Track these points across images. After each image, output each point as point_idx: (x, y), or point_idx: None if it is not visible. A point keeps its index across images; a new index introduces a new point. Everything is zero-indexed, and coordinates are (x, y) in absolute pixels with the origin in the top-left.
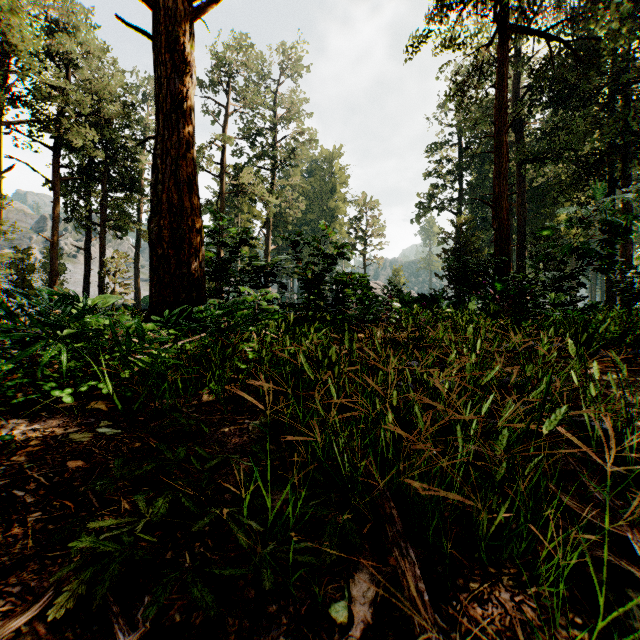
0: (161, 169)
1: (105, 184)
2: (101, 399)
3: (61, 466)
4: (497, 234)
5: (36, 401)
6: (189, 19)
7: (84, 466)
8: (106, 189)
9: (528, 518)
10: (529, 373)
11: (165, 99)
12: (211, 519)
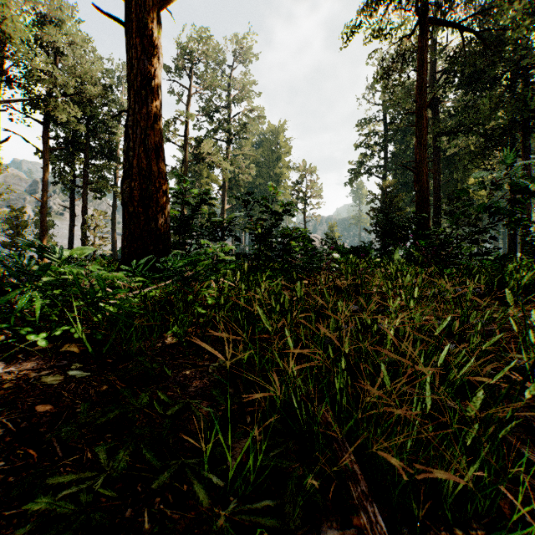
0: (132, 138)
1: (87, 153)
2: (74, 342)
3: (30, 410)
4: (418, 195)
5: (15, 343)
6: (156, 8)
7: (52, 410)
8: (88, 157)
9: (491, 474)
10: (471, 321)
11: (135, 77)
12: (171, 473)
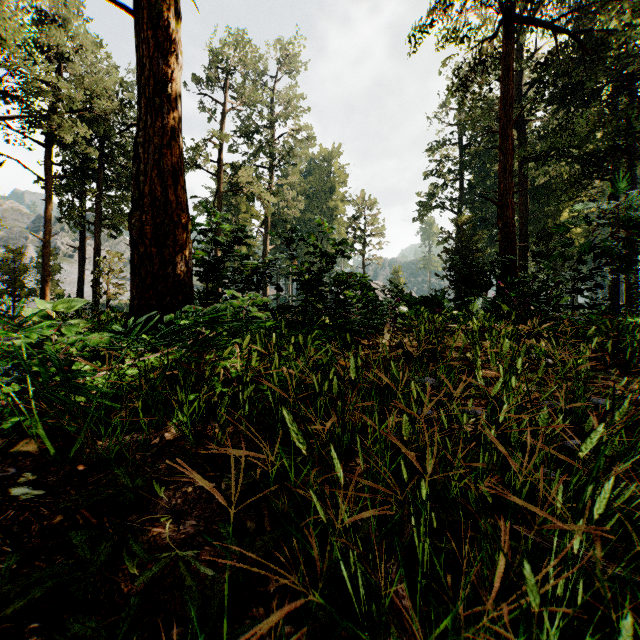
0: (143, 158)
1: (99, 182)
2: (34, 438)
3: None
4: (502, 233)
5: None
6: None
7: None
8: (100, 187)
9: None
10: (618, 418)
11: (148, 81)
12: None
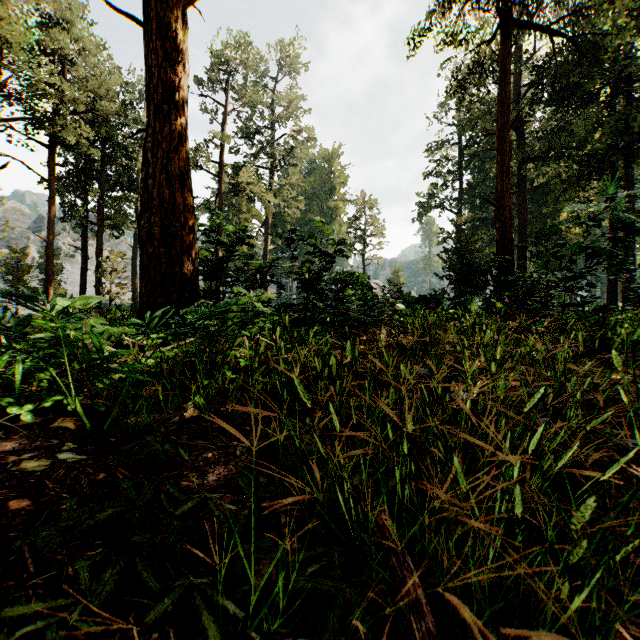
0: (152, 163)
1: (102, 183)
2: (69, 415)
3: (2, 507)
4: (500, 233)
5: None
6: (181, 5)
7: (30, 508)
8: (103, 188)
9: (602, 601)
10: (570, 391)
11: (156, 89)
12: (173, 600)
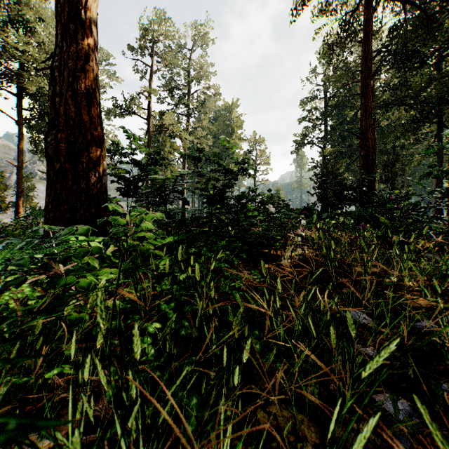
0: (59, 81)
1: None
2: None
3: None
4: (364, 159)
5: None
6: None
7: None
8: None
9: None
10: None
11: (63, 9)
12: None
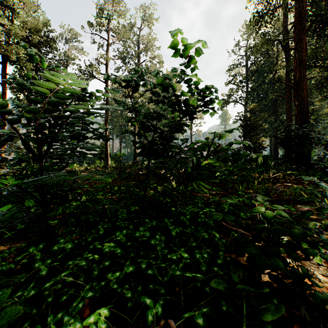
0: None
1: None
2: None
3: None
4: (298, 108)
5: None
6: None
7: None
8: None
9: None
10: None
11: None
12: None
